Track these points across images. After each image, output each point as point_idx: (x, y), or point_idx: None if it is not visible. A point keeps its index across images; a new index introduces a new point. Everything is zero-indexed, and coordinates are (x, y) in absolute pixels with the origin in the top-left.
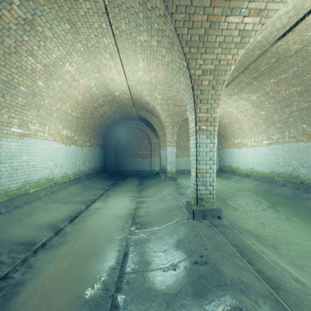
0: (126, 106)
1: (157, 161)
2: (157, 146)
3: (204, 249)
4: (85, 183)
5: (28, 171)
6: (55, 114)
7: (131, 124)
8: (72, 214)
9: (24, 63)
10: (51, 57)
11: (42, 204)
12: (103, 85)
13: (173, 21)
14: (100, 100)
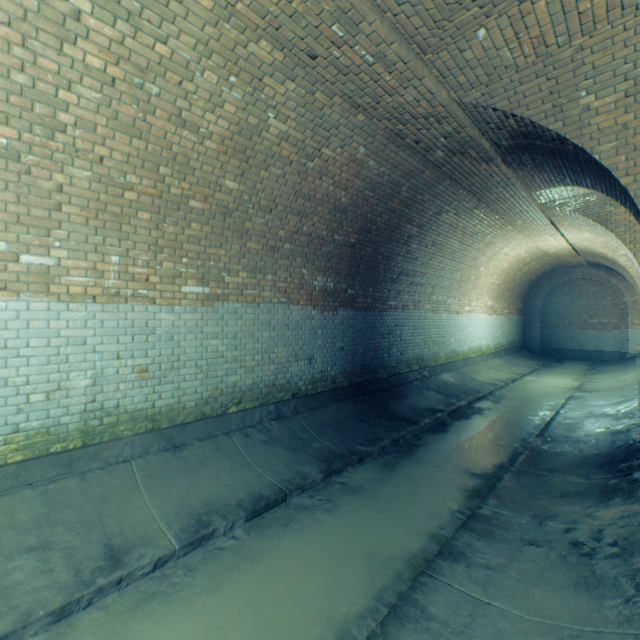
0: (563, 257)
1: (632, 336)
2: (632, 310)
3: (635, 394)
4: (505, 358)
5: (470, 340)
6: (483, 289)
7: (573, 274)
8: (509, 378)
9: (477, 262)
10: (494, 250)
11: (481, 367)
12: (534, 248)
13: (612, 233)
14: (526, 260)
